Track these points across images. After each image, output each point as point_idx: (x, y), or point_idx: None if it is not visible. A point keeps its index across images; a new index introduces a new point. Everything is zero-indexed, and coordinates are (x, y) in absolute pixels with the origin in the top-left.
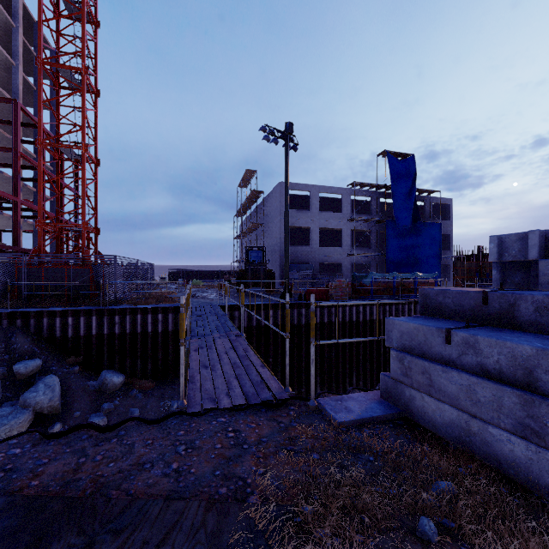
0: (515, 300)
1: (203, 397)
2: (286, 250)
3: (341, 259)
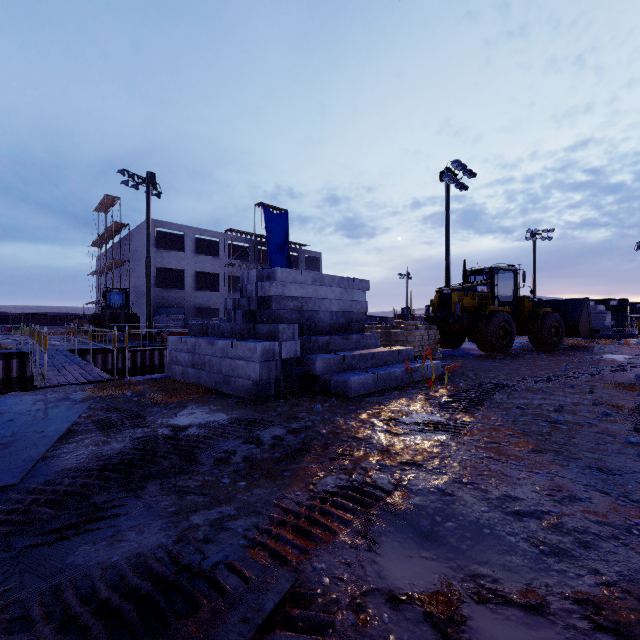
0: (208, 326)
1: (60, 382)
2: (147, 294)
3: (219, 304)
